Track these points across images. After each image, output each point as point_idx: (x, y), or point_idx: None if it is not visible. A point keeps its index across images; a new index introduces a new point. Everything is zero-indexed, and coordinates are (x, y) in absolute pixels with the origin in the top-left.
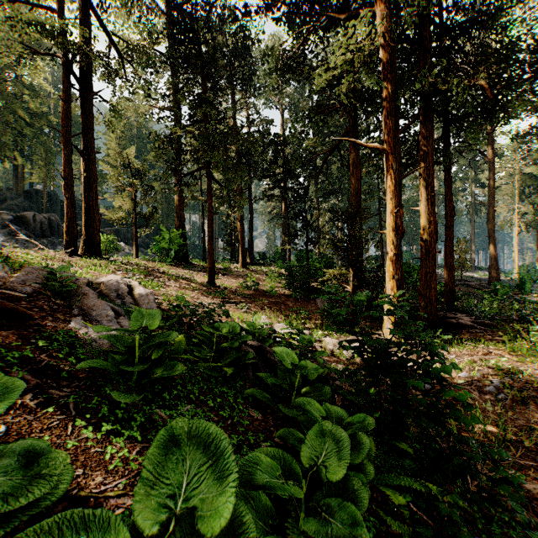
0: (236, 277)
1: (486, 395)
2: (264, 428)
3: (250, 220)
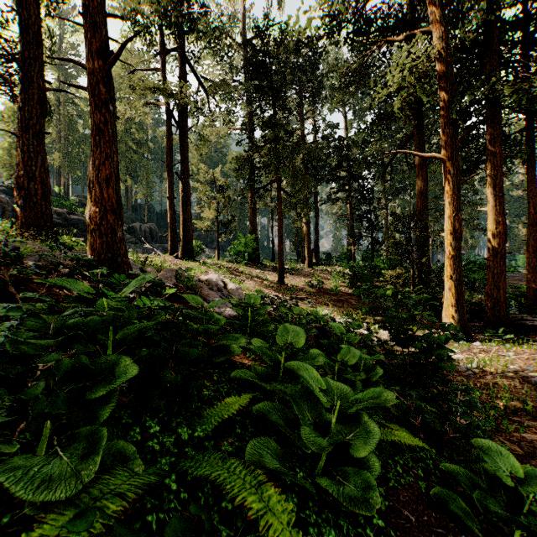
0: (302, 277)
1: (528, 384)
2: (321, 366)
3: (316, 222)
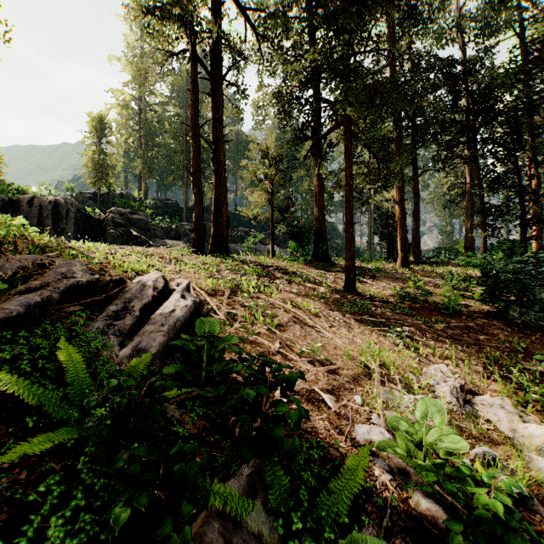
0: (391, 281)
1: None
2: None
3: (415, 205)
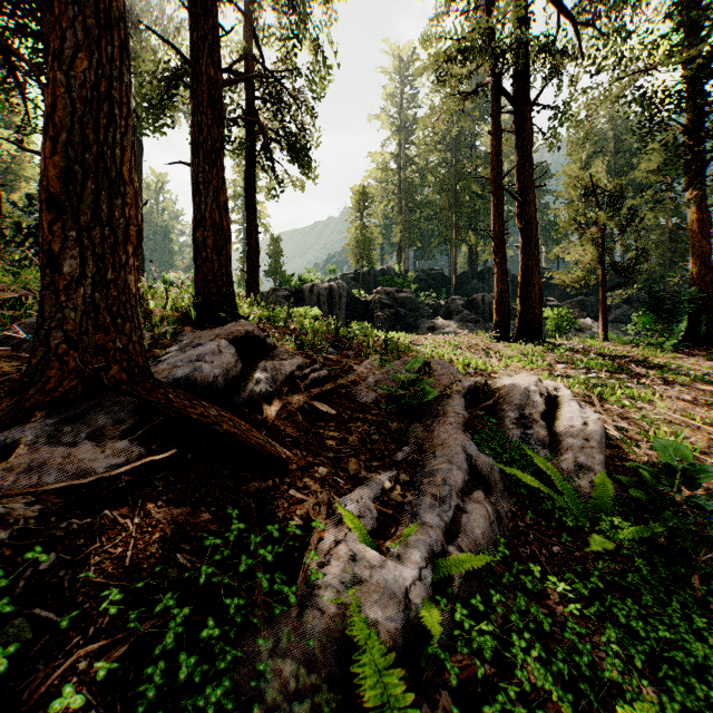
0: None
1: None
2: None
3: None
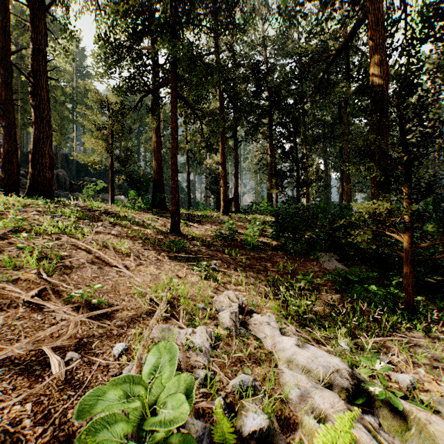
0: (213, 225)
1: None
2: None
3: (236, 169)
